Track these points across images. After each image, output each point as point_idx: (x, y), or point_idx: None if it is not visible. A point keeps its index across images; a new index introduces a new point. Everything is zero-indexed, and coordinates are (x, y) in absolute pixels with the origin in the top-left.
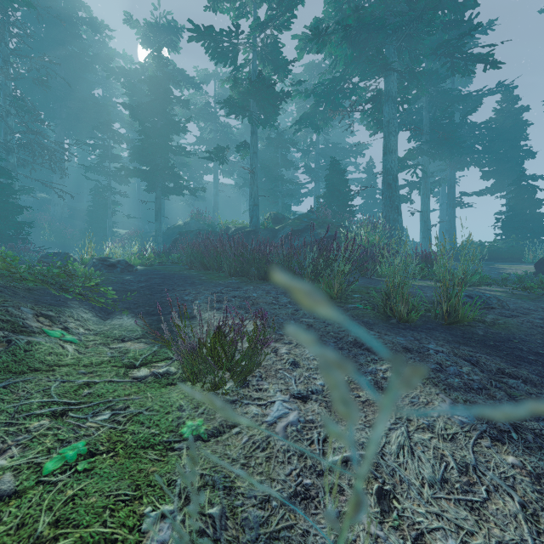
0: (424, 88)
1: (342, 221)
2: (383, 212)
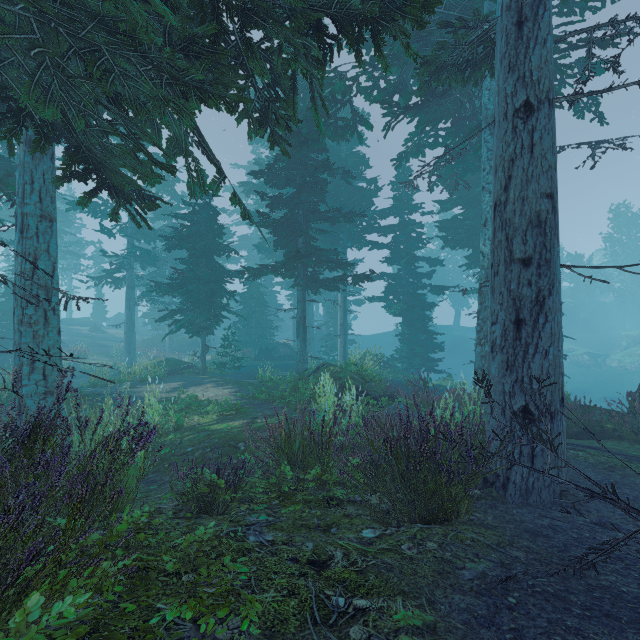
0: None
1: None
2: None
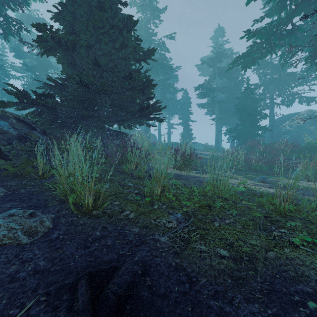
0: (157, 89)
1: (131, 131)
2: (145, 129)
